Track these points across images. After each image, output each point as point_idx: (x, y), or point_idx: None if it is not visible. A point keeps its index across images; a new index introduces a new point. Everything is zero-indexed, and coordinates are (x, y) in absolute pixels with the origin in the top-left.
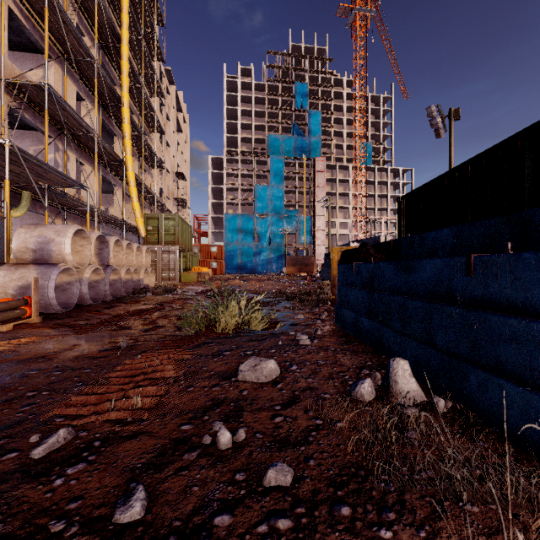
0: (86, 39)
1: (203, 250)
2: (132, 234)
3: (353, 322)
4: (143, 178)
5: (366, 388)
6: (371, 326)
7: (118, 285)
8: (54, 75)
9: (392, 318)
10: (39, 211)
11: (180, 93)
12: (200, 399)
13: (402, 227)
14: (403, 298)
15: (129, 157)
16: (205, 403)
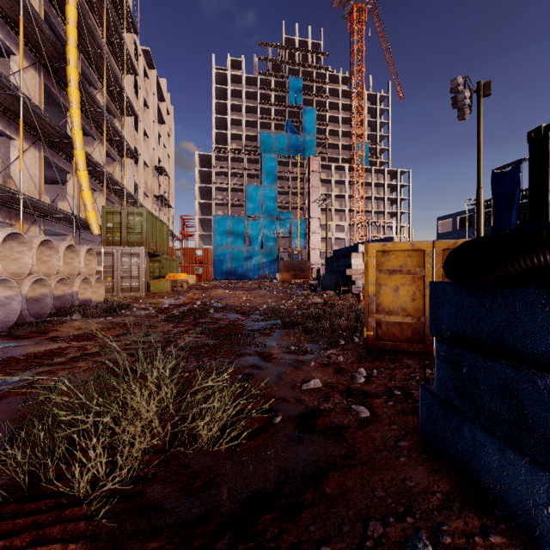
0: None
1: (187, 253)
2: None
3: None
4: (113, 169)
5: None
6: None
7: (15, 306)
8: None
9: None
10: None
11: (162, 80)
12: None
13: (549, 193)
14: None
15: (77, 131)
16: None
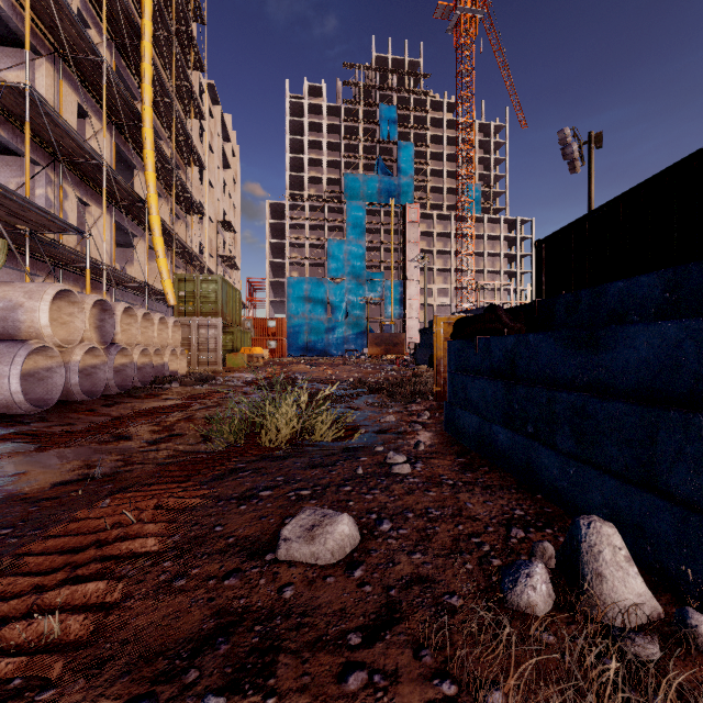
0: (93, 32)
1: (258, 324)
2: (159, 302)
3: (476, 432)
4: (176, 227)
5: (538, 587)
6: (512, 442)
7: (129, 372)
8: (44, 78)
9: (557, 431)
10: (21, 268)
11: (227, 116)
12: (193, 612)
13: (542, 285)
14: (583, 396)
15: (153, 195)
16: (201, 625)
